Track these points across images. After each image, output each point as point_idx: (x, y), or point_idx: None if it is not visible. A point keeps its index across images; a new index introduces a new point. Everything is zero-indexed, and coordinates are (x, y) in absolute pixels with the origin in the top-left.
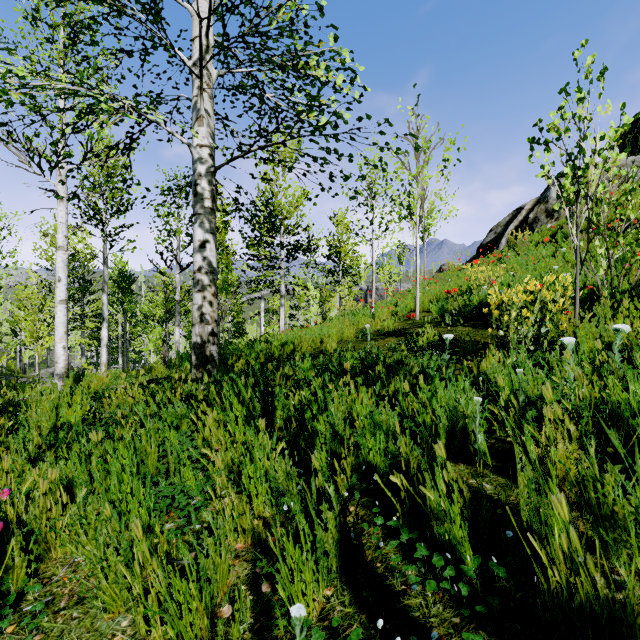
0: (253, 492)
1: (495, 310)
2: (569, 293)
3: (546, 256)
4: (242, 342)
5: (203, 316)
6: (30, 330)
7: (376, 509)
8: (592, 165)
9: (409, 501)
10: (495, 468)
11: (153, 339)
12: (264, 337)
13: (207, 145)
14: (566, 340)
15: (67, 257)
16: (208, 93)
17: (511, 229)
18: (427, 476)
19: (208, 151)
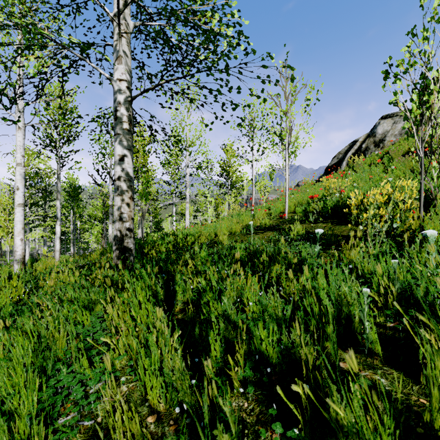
0: (147, 386)
1: (354, 210)
2: (414, 196)
3: (379, 172)
4: (155, 235)
5: (122, 215)
6: (2, 227)
7: (273, 411)
8: (435, 92)
9: (309, 406)
10: (384, 358)
11: (95, 233)
12: (172, 231)
13: (125, 79)
14: (429, 233)
15: (24, 171)
16: (126, 38)
17: (349, 155)
18: (325, 374)
19: (126, 84)
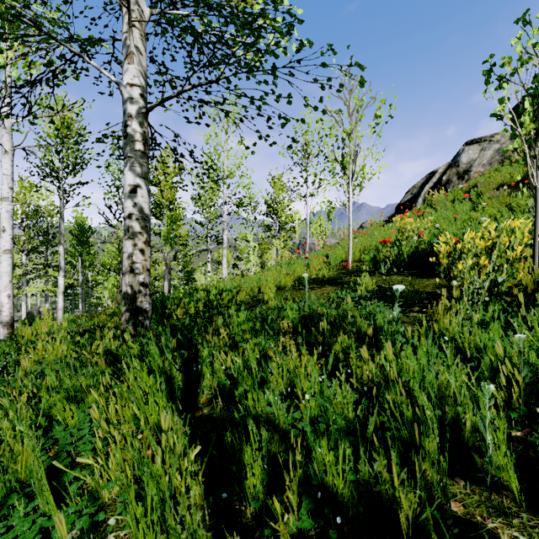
0: None
1: (443, 258)
2: (525, 240)
3: (466, 210)
4: (181, 291)
5: (133, 265)
6: None
7: None
8: None
9: None
10: (519, 495)
11: (109, 286)
12: (204, 286)
13: (138, 84)
14: None
15: (12, 208)
16: (139, 30)
17: (426, 190)
18: (435, 538)
19: (139, 91)
